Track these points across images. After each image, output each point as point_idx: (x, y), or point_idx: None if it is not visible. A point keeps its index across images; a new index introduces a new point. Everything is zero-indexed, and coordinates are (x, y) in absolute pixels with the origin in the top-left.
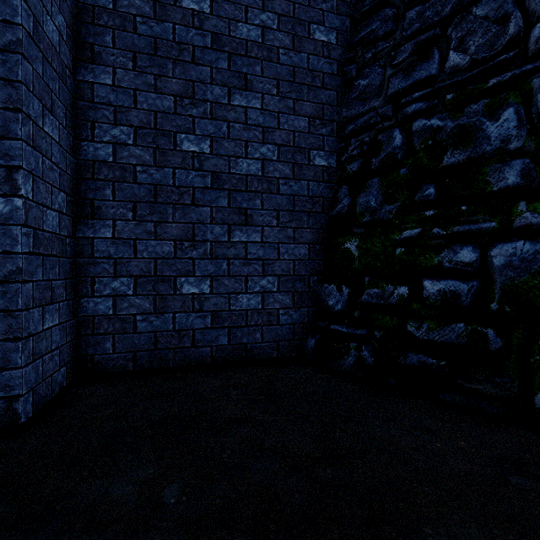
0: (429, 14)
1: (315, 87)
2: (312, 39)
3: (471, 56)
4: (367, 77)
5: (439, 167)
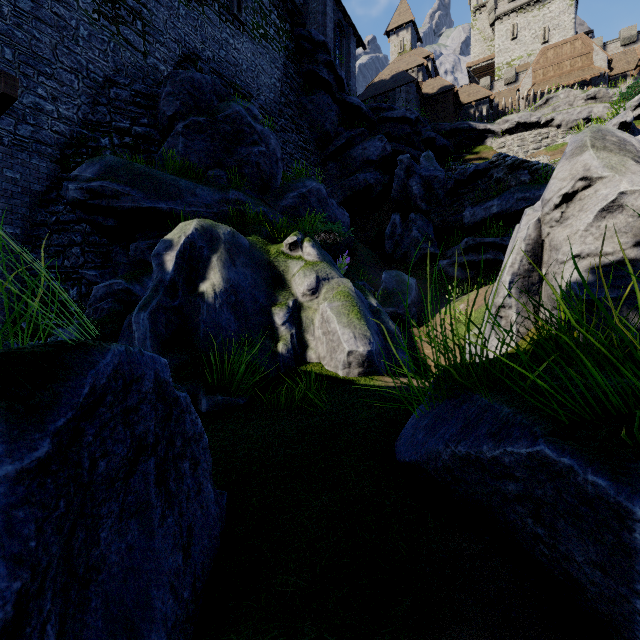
0: (61, 241)
1: (7, 253)
2: (5, 232)
3: (71, 264)
4: (37, 253)
5: (58, 300)
